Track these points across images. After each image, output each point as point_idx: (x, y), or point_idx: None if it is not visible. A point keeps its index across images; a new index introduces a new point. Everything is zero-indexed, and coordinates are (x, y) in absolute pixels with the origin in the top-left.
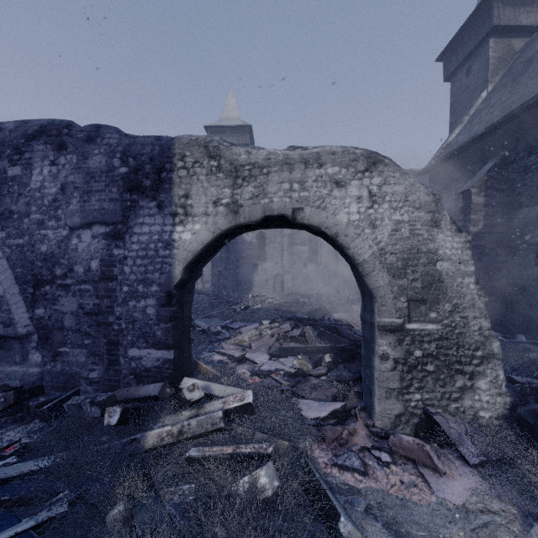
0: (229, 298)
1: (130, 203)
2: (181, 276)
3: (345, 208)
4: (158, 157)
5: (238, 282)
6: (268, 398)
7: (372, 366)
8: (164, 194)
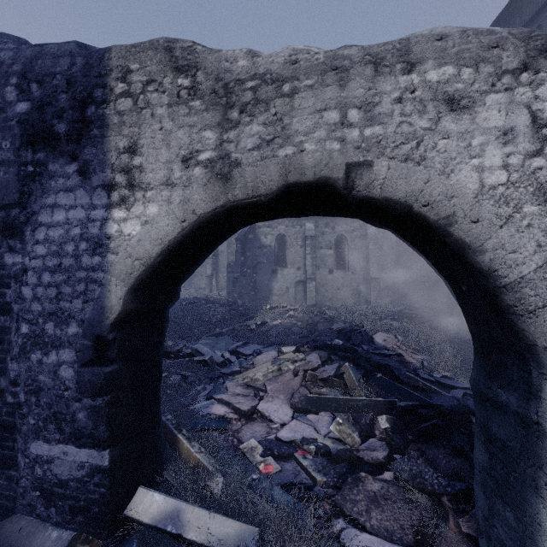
0: (245, 309)
1: (33, 167)
2: (121, 308)
3: (473, 158)
4: (81, 78)
5: (255, 289)
6: (292, 542)
7: (531, 517)
8: (91, 148)
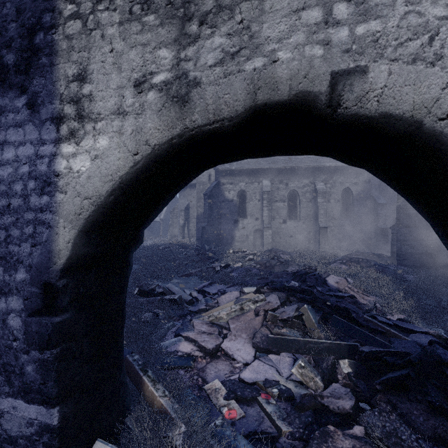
0: (211, 253)
1: None
2: (69, 252)
3: None
4: (30, 3)
5: (220, 237)
6: None
7: None
8: (40, 78)
